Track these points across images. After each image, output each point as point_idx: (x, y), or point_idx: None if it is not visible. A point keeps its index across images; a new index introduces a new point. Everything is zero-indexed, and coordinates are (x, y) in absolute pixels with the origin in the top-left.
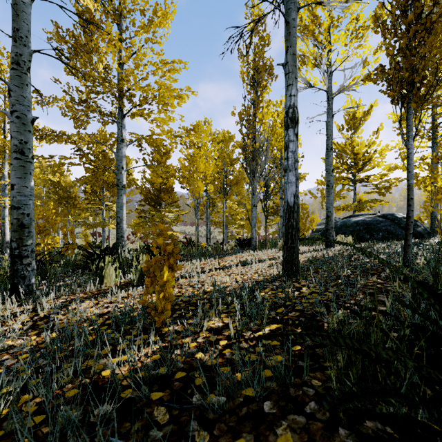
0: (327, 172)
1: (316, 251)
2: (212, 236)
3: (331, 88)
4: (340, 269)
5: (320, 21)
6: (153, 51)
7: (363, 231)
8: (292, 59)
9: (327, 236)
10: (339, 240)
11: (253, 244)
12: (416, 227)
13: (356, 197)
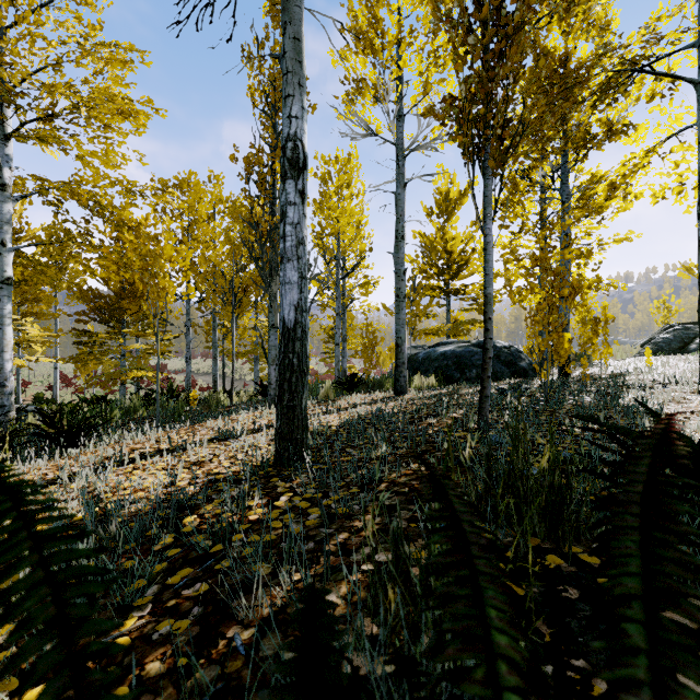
0: (396, 274)
1: (377, 401)
2: (239, 376)
3: (402, 140)
4: (371, 447)
5: (383, 28)
6: (80, 19)
7: (452, 368)
8: (293, 48)
9: (397, 377)
10: (417, 382)
11: (270, 393)
12: (519, 361)
13: (451, 317)
